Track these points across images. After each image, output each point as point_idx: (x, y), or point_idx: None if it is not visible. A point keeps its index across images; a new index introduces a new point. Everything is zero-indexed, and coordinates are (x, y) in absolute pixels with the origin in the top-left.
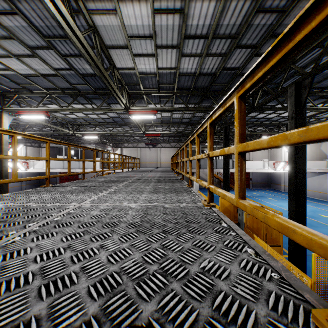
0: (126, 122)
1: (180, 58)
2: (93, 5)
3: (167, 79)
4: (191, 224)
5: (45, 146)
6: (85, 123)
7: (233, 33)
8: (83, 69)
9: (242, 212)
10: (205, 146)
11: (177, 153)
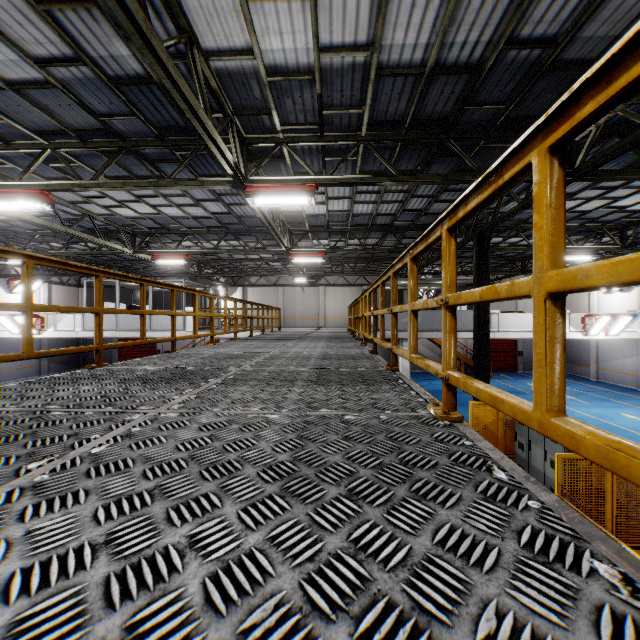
0: (249, 227)
1: (384, 1)
2: None
3: (343, 92)
4: None
5: (89, 285)
6: (160, 231)
7: None
8: (114, 61)
9: (529, 442)
10: (424, 282)
11: (368, 292)
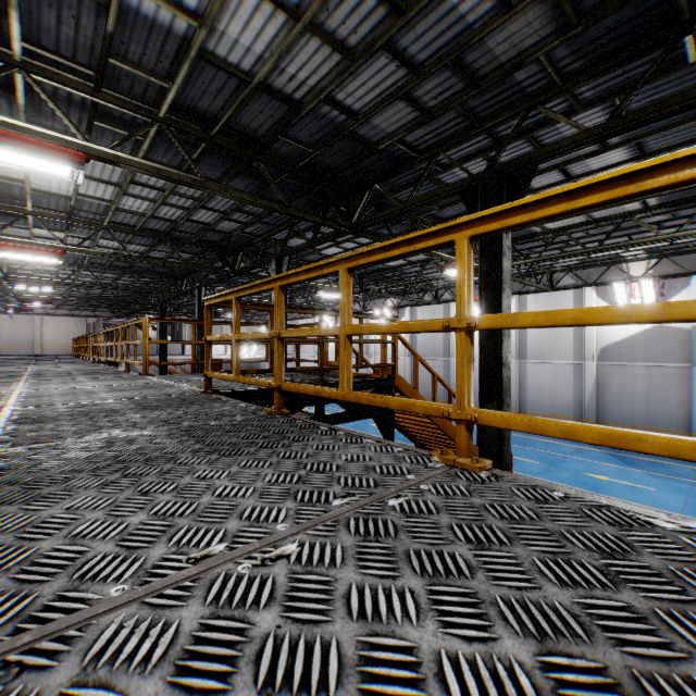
0: None
1: None
2: (6, 223)
3: (74, 256)
4: (96, 367)
5: None
6: None
7: (141, 251)
8: None
9: None
10: None
11: (87, 336)
